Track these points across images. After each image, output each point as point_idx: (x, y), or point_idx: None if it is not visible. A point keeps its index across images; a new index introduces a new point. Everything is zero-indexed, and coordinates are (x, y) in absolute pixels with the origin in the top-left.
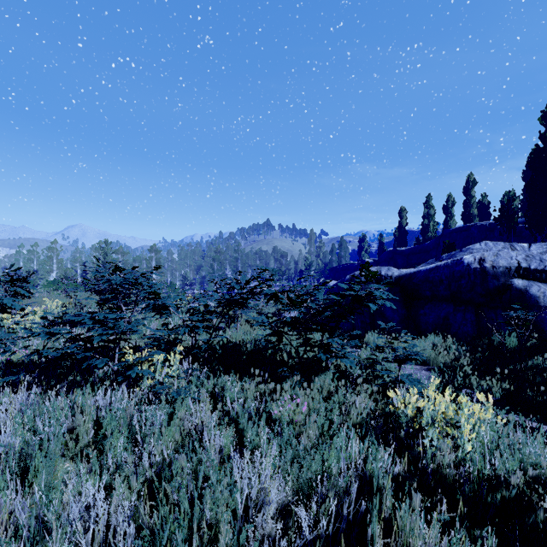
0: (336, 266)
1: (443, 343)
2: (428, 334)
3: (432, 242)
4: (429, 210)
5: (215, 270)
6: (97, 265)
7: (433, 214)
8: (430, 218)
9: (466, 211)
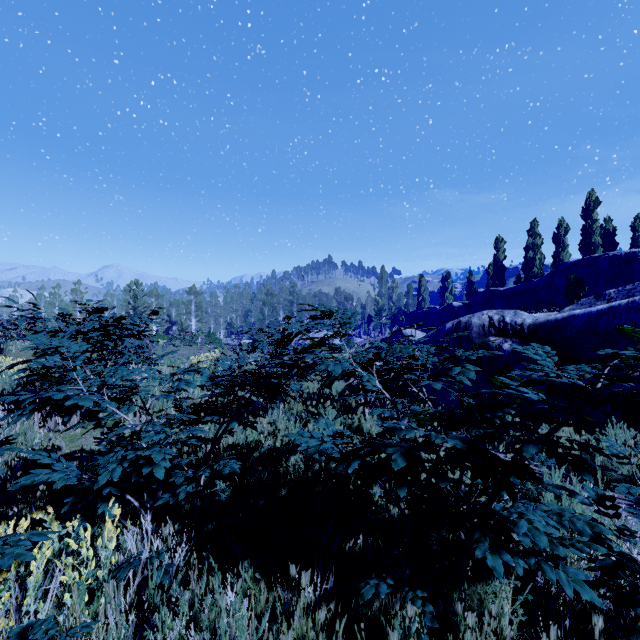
0: (414, 311)
1: (638, 442)
2: (609, 426)
3: (541, 279)
4: (534, 240)
5: (266, 316)
6: (33, 306)
7: (540, 244)
8: (536, 249)
9: (585, 239)
